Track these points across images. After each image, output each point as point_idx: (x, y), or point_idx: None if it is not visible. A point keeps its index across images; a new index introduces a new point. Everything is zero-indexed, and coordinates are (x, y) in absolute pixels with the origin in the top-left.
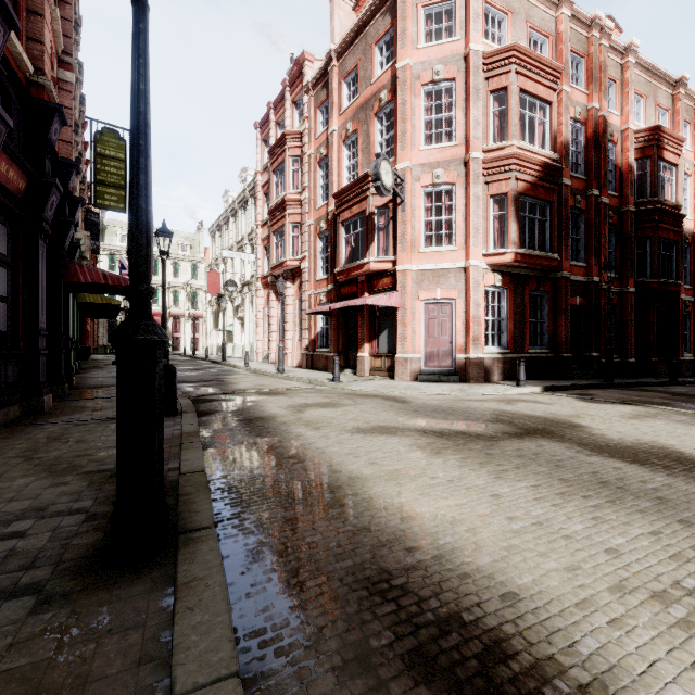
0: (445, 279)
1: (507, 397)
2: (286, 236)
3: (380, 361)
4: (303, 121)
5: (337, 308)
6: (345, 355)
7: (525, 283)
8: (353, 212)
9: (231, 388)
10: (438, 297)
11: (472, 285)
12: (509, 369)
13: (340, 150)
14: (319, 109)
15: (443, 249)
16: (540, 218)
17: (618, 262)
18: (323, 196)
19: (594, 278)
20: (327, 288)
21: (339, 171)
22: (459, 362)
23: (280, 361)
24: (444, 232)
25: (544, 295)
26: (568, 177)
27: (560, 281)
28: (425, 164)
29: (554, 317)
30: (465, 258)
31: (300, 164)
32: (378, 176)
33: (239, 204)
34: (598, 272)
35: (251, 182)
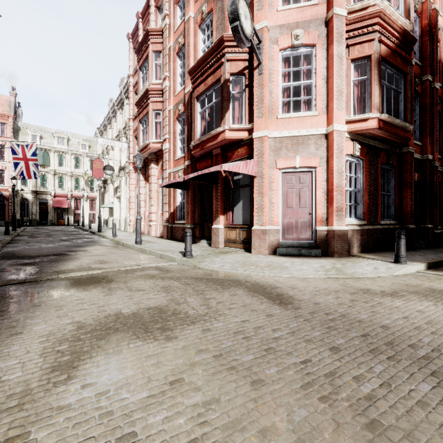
0: (305, 146)
1: (415, 285)
2: (149, 121)
3: (235, 232)
4: (164, 18)
5: (191, 179)
6: (201, 227)
7: (377, 156)
8: (208, 83)
9: (55, 268)
10: (297, 165)
11: (336, 151)
12: (366, 241)
13: (196, 34)
14: (178, 4)
15: (303, 114)
16: (395, 89)
17: (441, 144)
18: (181, 84)
19: (429, 156)
20: (184, 165)
21: (195, 54)
22: (320, 234)
23: (138, 232)
24: (303, 98)
25: (390, 170)
26: (412, 57)
27: (406, 156)
28: (283, 25)
29: (399, 190)
30: (326, 124)
31: (161, 58)
32: (236, 14)
33: (118, 106)
34: (431, 150)
35: (125, 85)
